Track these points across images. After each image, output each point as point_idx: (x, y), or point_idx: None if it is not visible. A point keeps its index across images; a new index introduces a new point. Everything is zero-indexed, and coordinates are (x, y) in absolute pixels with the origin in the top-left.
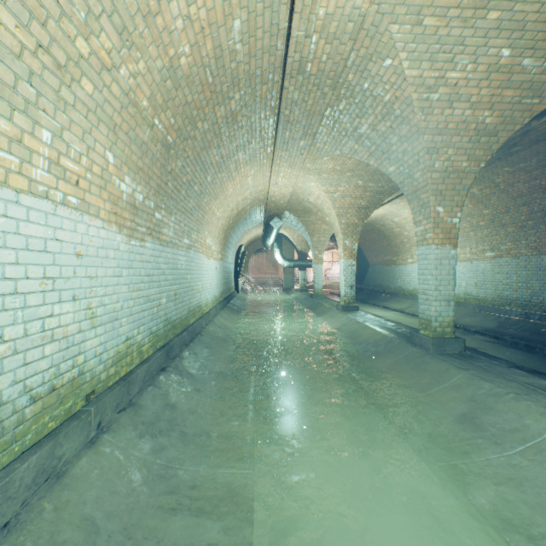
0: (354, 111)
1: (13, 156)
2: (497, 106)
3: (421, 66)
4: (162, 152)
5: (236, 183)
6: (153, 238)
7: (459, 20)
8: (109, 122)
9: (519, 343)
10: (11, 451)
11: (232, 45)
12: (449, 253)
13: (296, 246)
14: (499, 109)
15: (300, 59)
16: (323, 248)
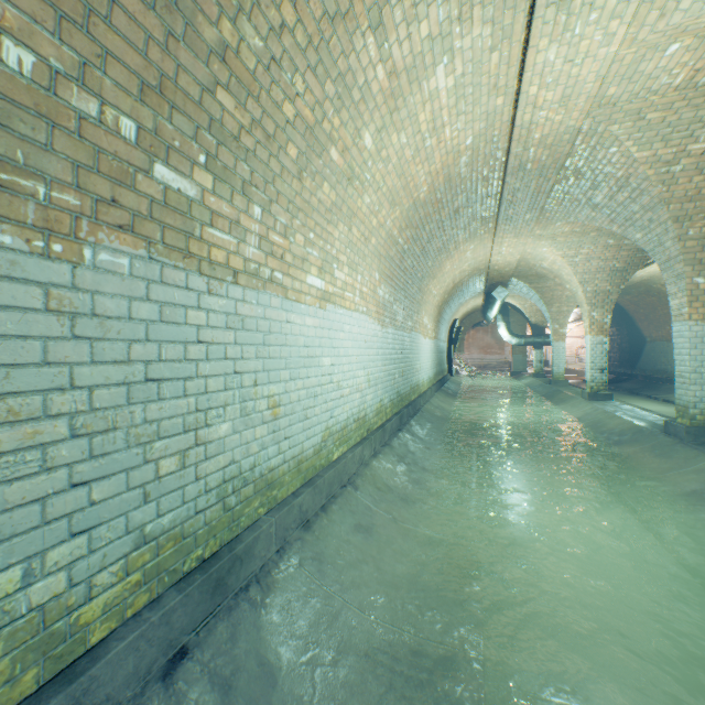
0: (584, 185)
1: (351, 294)
2: None
3: (652, 147)
4: (400, 258)
5: (454, 260)
6: (391, 325)
7: (688, 106)
8: (378, 255)
9: None
10: (349, 443)
11: (458, 171)
12: None
13: (528, 319)
14: None
15: (520, 163)
16: (566, 321)
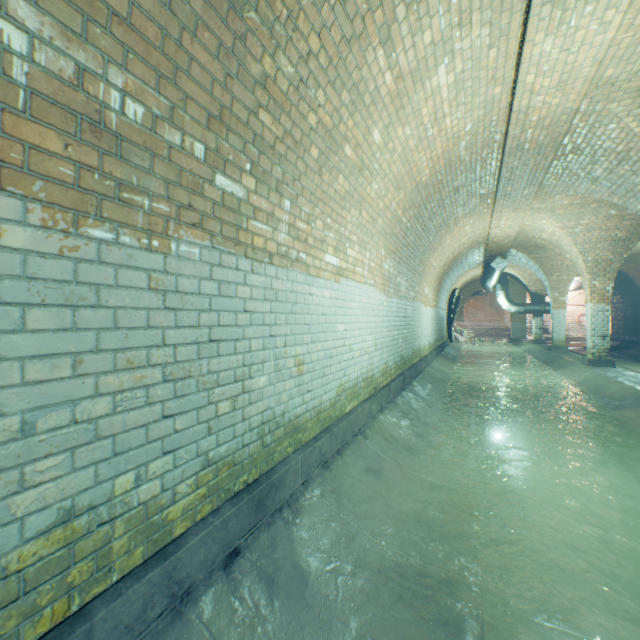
0: (583, 160)
1: (361, 269)
2: None
3: None
4: (403, 235)
5: (453, 234)
6: (395, 295)
7: None
8: (384, 233)
9: None
10: (359, 399)
11: (458, 154)
12: None
13: (527, 287)
14: None
15: (517, 144)
16: (566, 289)
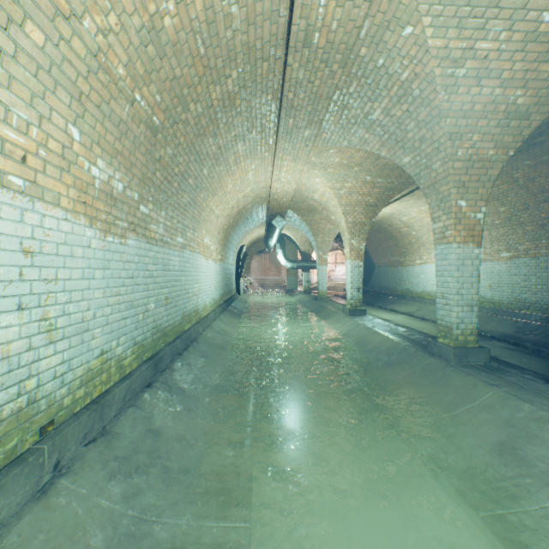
0: (366, 93)
1: None
2: (532, 83)
3: (446, 35)
4: (147, 135)
5: (236, 179)
6: (137, 235)
7: None
8: (71, 88)
9: (542, 350)
10: None
11: (227, 7)
12: (472, 253)
13: (299, 247)
14: (533, 87)
15: (306, 27)
16: (328, 249)
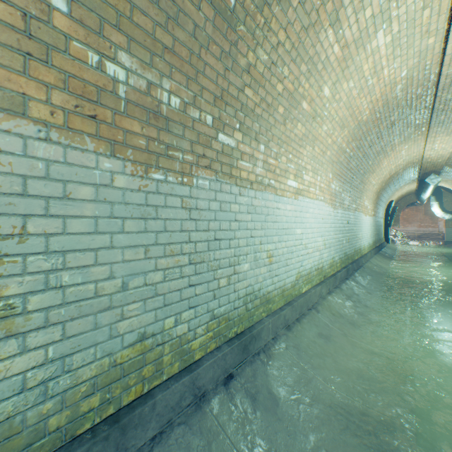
0: None
1: (313, 189)
2: None
3: None
4: (347, 161)
5: (390, 158)
6: (340, 207)
7: None
8: (331, 161)
9: None
10: (312, 283)
11: (394, 96)
12: None
13: None
14: None
15: (450, 80)
16: None
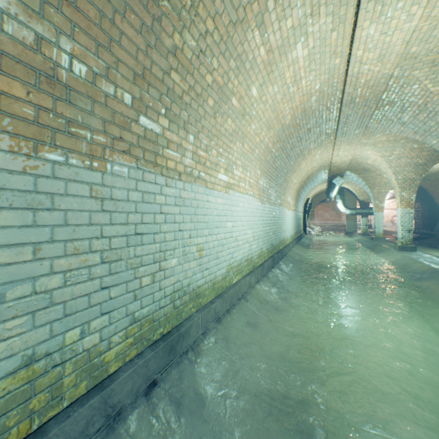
0: (395, 110)
1: (243, 184)
2: None
3: None
4: (273, 161)
5: (307, 160)
6: (267, 202)
7: None
8: (259, 159)
9: None
10: (242, 274)
11: (310, 105)
12: None
13: (357, 197)
14: None
15: (351, 98)
16: (384, 198)
